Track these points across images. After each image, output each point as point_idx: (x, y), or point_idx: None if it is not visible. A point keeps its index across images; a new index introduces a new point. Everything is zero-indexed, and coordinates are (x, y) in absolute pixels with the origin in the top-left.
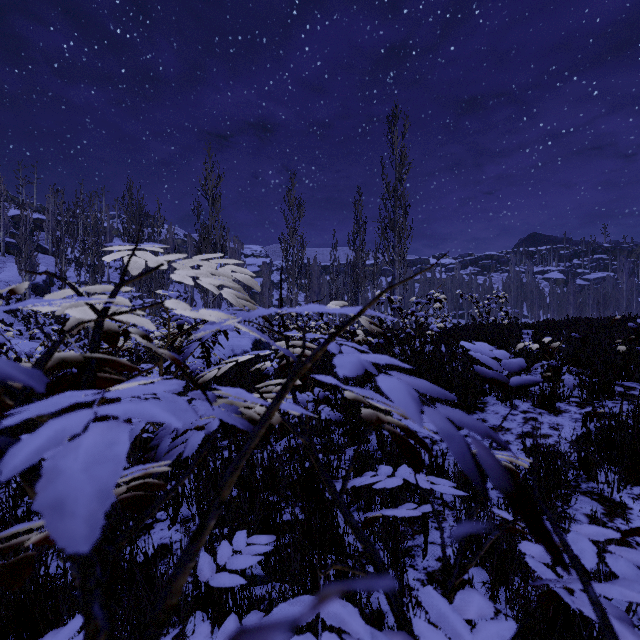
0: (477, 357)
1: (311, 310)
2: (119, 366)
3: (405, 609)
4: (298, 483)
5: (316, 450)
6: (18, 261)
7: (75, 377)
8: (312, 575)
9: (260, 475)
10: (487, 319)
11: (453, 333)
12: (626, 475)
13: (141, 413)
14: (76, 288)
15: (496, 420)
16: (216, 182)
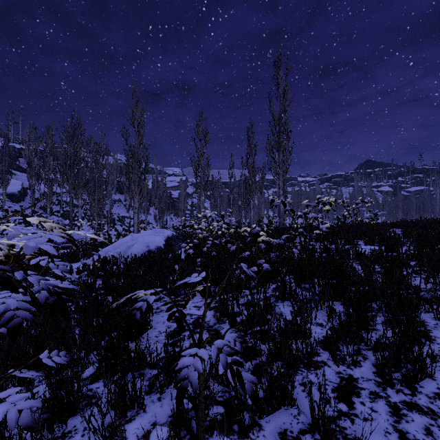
0: None
1: None
2: None
3: None
4: None
5: None
6: None
7: None
8: None
9: None
10: (356, 220)
11: (333, 231)
12: None
13: None
14: None
15: None
16: (140, 113)
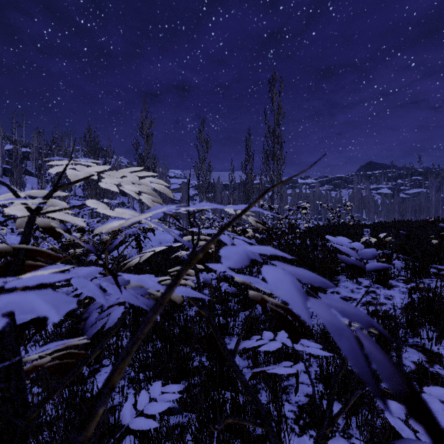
0: (339, 248)
1: (203, 206)
2: (45, 255)
3: (282, 433)
4: (205, 338)
5: (218, 314)
6: (11, 181)
7: (9, 265)
8: (213, 410)
9: (177, 333)
10: (338, 221)
11: (315, 231)
12: (443, 333)
13: (21, 305)
14: (15, 191)
15: (346, 292)
16: (149, 125)
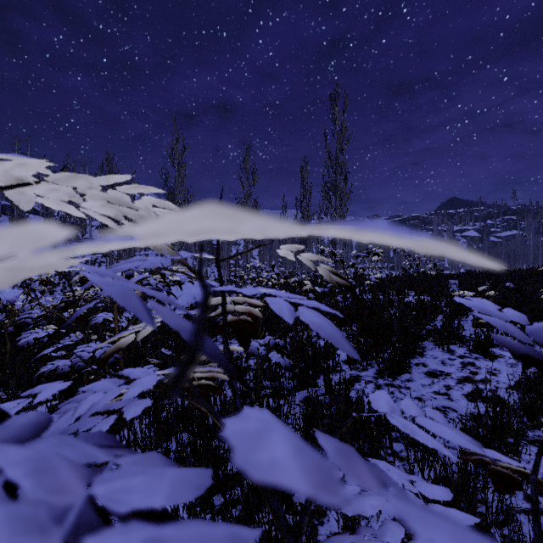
0: (489, 321)
1: None
2: None
3: None
4: None
5: (267, 397)
6: (11, 220)
7: None
8: None
9: (210, 425)
10: (417, 270)
11: (388, 283)
12: None
13: None
14: None
15: (435, 365)
16: (181, 152)
